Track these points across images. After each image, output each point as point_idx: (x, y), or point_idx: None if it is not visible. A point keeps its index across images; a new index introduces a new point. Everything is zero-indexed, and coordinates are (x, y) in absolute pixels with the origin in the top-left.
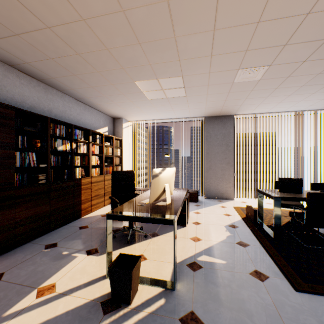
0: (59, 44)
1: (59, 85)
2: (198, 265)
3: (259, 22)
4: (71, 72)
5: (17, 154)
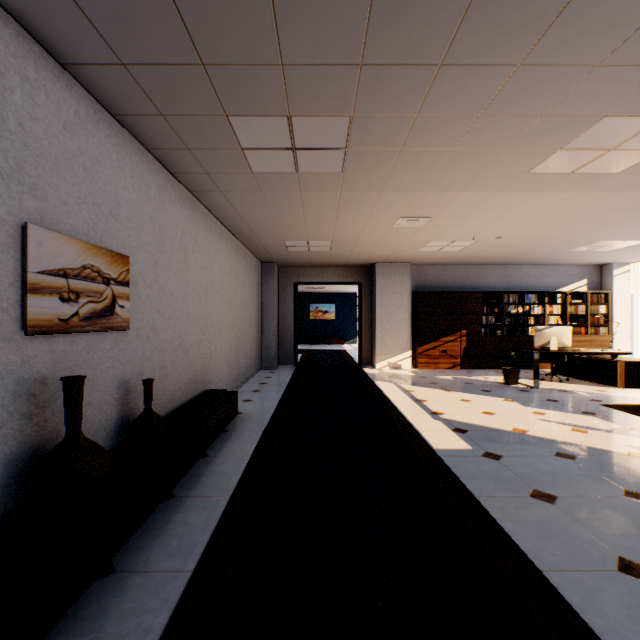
0: (497, 256)
1: (513, 263)
2: (565, 391)
3: (595, 226)
4: (513, 259)
5: (483, 317)
